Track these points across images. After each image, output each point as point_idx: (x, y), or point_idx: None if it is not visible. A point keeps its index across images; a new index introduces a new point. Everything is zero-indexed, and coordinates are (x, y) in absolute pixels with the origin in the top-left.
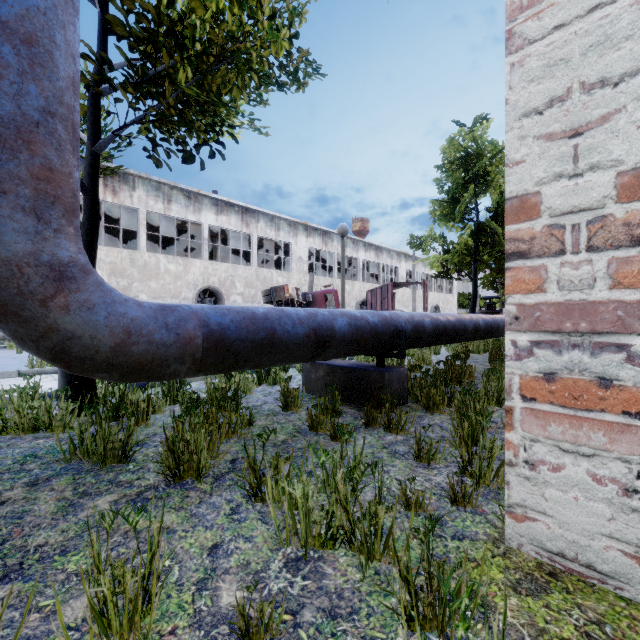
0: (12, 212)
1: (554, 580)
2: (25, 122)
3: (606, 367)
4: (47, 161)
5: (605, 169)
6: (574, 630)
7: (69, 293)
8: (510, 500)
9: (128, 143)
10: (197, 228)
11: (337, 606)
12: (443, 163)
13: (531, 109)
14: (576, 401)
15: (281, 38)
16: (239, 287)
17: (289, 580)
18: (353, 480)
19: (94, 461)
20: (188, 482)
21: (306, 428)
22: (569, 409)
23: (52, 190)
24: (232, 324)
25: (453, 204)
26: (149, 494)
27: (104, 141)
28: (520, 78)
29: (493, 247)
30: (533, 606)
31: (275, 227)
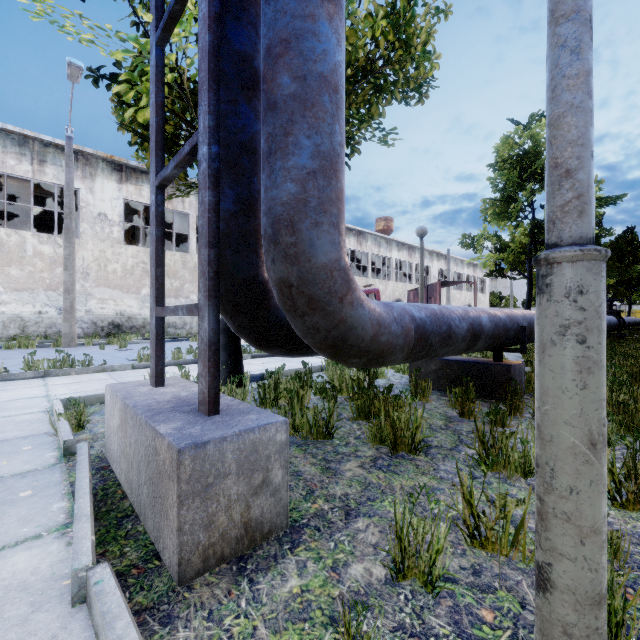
0: (328, 227)
1: None
2: (334, 155)
3: None
4: (341, 185)
5: None
6: None
7: (353, 292)
8: None
9: None
10: None
11: None
12: (496, 162)
13: None
14: None
15: (432, 60)
16: None
17: None
18: None
19: (304, 436)
20: (403, 454)
21: (453, 415)
22: None
23: (342, 208)
24: (427, 319)
25: (507, 202)
26: (382, 462)
27: None
28: None
29: None
30: None
31: None
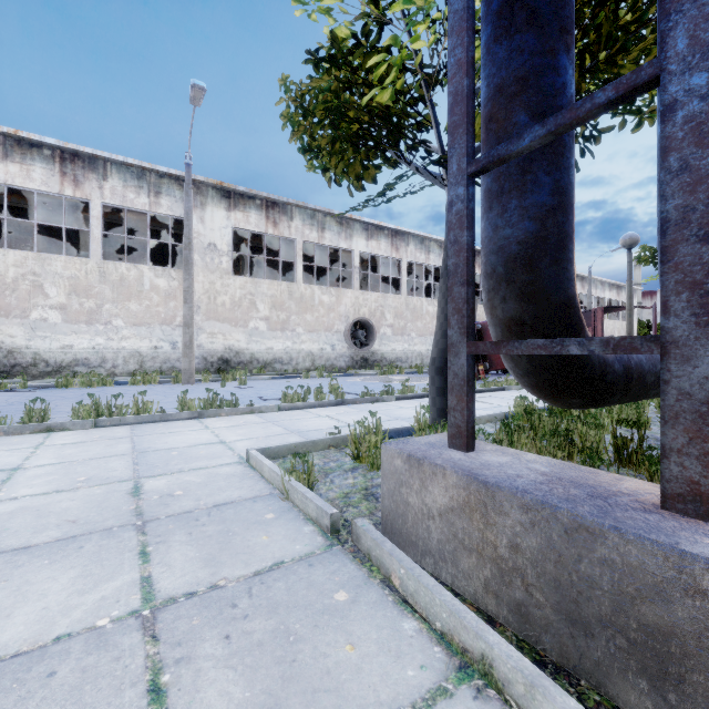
0: None
1: None
2: None
3: None
4: None
5: None
6: None
7: None
8: None
9: None
10: (343, 256)
11: None
12: None
13: None
14: None
15: None
16: (389, 318)
17: None
18: None
19: None
20: None
21: None
22: None
23: None
24: None
25: None
26: None
27: (476, 149)
28: None
29: None
30: None
31: (425, 250)
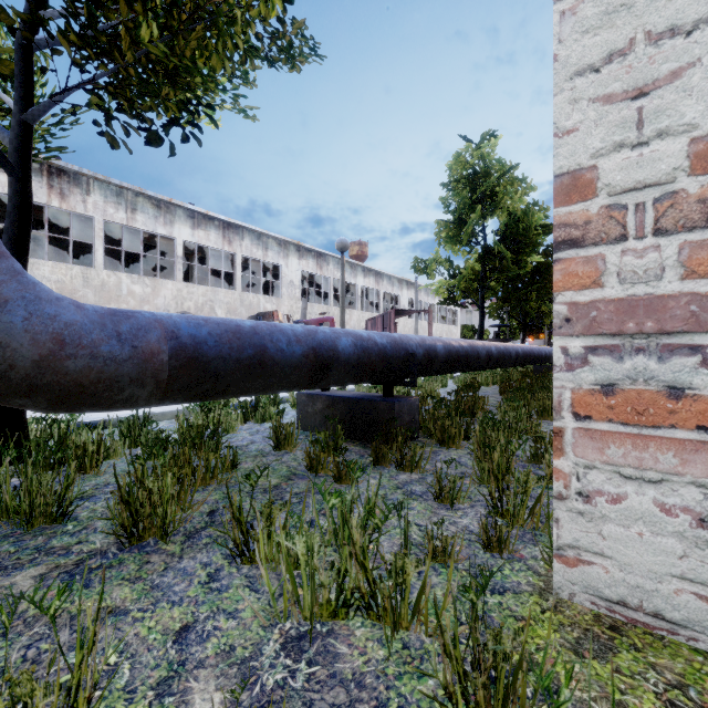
0: None
1: (618, 635)
2: None
3: (677, 374)
4: None
5: (676, 135)
6: (655, 699)
7: None
8: (560, 541)
9: (72, 113)
10: (169, 244)
11: (357, 699)
12: (449, 181)
13: (585, 66)
14: (640, 417)
15: None
16: (220, 314)
17: (289, 668)
18: (366, 528)
19: (16, 522)
20: (150, 543)
21: (303, 469)
22: (632, 427)
23: None
24: (210, 338)
25: (460, 225)
26: (93, 562)
27: (38, 108)
28: (572, 29)
29: (501, 273)
30: (601, 672)
31: (263, 246)
